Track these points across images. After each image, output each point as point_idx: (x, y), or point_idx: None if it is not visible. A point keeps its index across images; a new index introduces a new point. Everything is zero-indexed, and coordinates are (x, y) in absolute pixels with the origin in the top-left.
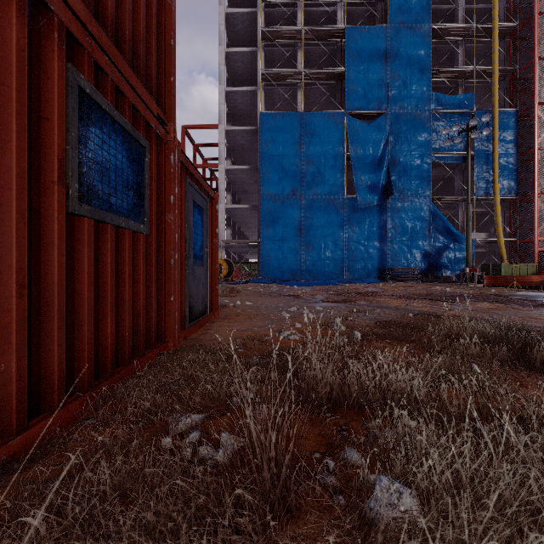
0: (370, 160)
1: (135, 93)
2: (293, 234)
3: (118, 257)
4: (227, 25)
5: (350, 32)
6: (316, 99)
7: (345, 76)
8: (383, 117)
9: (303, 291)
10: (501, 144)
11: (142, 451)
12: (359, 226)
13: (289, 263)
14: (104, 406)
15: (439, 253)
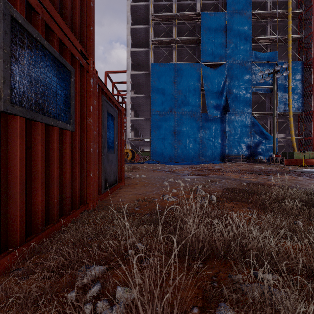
0: (215, 91)
1: (62, 32)
2: (170, 134)
3: (49, 147)
4: (131, 12)
5: (204, 16)
6: (184, 55)
7: (201, 41)
8: (223, 66)
9: (176, 168)
10: (293, 81)
11: (51, 305)
12: (209, 130)
13: (168, 151)
14: (29, 260)
15: (256, 146)
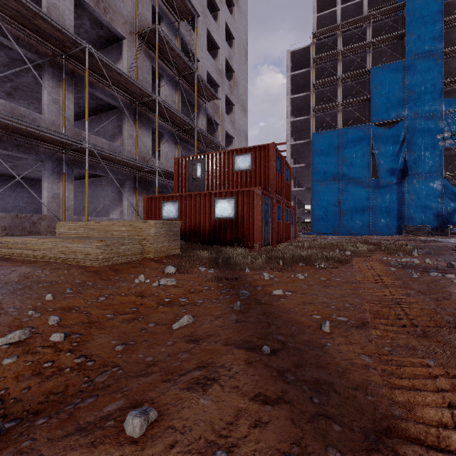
0: (390, 153)
1: (288, 203)
2: (333, 205)
3: (287, 226)
4: (291, 80)
5: (375, 71)
6: (351, 113)
7: (371, 100)
8: (401, 123)
9: (332, 237)
10: None
11: None
12: (381, 198)
13: (331, 222)
14: None
15: (451, 214)
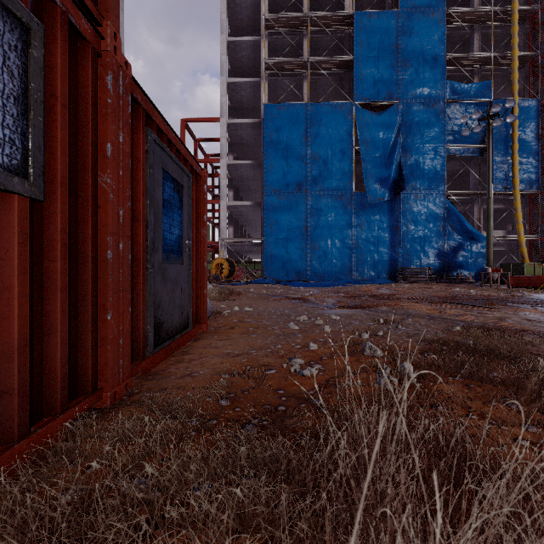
0: (380, 153)
1: None
2: (298, 232)
3: None
4: (229, 13)
5: (359, 18)
6: (322, 90)
7: (353, 64)
8: (394, 108)
9: (310, 293)
10: (521, 136)
11: None
12: (368, 223)
13: (294, 262)
14: None
15: (454, 252)
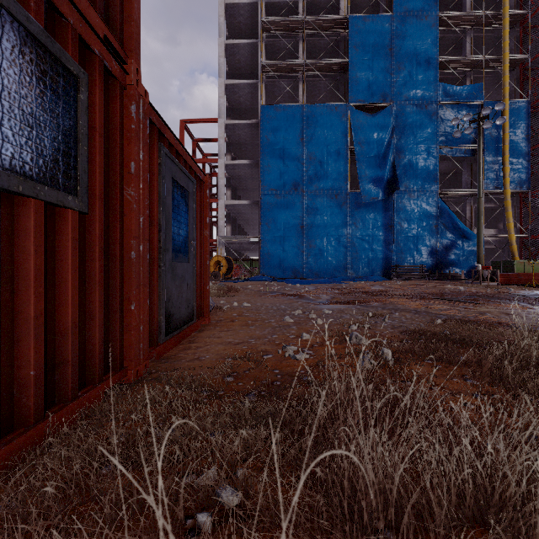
0: (374, 153)
1: None
2: (295, 230)
3: (12, 245)
4: (227, 16)
5: (354, 22)
6: (318, 91)
7: (348, 66)
8: (388, 109)
9: (305, 289)
10: (511, 137)
11: None
12: (363, 222)
13: (290, 260)
14: None
15: (447, 250)
